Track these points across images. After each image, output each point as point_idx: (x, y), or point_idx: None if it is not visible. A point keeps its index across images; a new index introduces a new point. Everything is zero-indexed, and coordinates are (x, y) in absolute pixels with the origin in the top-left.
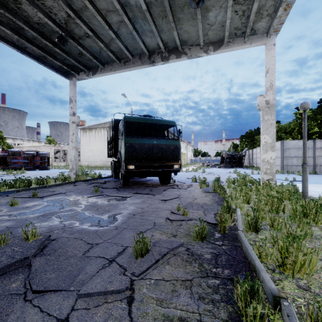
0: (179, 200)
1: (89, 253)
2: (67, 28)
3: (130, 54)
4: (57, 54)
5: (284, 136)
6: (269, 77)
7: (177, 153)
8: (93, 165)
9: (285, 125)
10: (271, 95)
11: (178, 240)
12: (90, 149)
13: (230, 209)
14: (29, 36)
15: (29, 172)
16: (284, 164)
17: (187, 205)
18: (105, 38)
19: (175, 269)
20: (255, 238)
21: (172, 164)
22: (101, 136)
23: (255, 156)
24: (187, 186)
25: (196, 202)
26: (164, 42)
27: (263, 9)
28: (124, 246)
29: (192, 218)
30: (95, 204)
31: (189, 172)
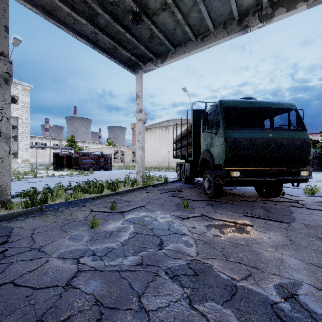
0: None
1: None
2: (141, 2)
3: (212, 24)
4: (126, 42)
5: None
6: None
7: (306, 152)
8: (149, 165)
9: None
10: None
11: None
12: (146, 150)
13: None
14: (102, 24)
15: (96, 172)
16: None
17: None
18: (184, 7)
19: None
20: None
21: (299, 170)
22: (157, 136)
23: None
24: (318, 205)
25: None
26: None
27: None
28: None
29: None
30: (207, 237)
31: None
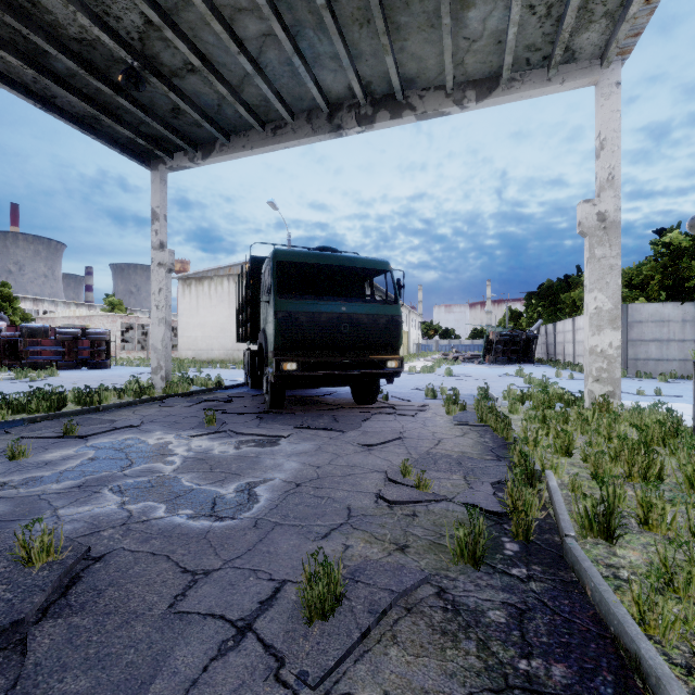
0: (403, 445)
1: (185, 602)
2: (144, 52)
3: (286, 111)
4: (123, 111)
5: (627, 293)
6: (606, 158)
7: (395, 334)
8: (206, 357)
9: (629, 270)
10: (612, 201)
11: (414, 563)
12: (200, 323)
13: (532, 474)
14: (61, 70)
15: (67, 373)
16: (629, 356)
17: (423, 458)
18: (230, 75)
19: (417, 662)
20: (610, 556)
21: (384, 360)
22: (224, 295)
23: (561, 339)
24: (417, 410)
25: (443, 451)
26: (363, 81)
27: (595, 1)
28: (275, 581)
29: (441, 496)
30: (207, 454)
31: (417, 375)
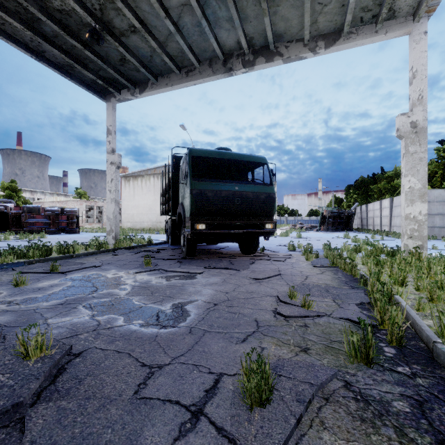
0: (282, 279)
1: (147, 390)
2: (103, 19)
3: (195, 59)
4: (88, 61)
5: None
6: (417, 84)
7: (271, 206)
8: (139, 227)
9: None
10: (421, 114)
11: (318, 361)
12: (135, 205)
13: (390, 297)
14: (48, 32)
15: (52, 236)
16: None
17: (300, 287)
18: (159, 34)
19: None
20: None
21: (263, 223)
22: (150, 187)
23: (371, 215)
24: (285, 257)
25: (311, 283)
26: (247, 37)
27: None
28: (214, 374)
29: (322, 313)
30: (148, 284)
31: (278, 237)
